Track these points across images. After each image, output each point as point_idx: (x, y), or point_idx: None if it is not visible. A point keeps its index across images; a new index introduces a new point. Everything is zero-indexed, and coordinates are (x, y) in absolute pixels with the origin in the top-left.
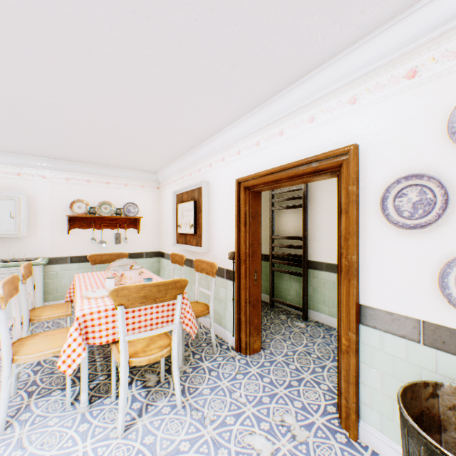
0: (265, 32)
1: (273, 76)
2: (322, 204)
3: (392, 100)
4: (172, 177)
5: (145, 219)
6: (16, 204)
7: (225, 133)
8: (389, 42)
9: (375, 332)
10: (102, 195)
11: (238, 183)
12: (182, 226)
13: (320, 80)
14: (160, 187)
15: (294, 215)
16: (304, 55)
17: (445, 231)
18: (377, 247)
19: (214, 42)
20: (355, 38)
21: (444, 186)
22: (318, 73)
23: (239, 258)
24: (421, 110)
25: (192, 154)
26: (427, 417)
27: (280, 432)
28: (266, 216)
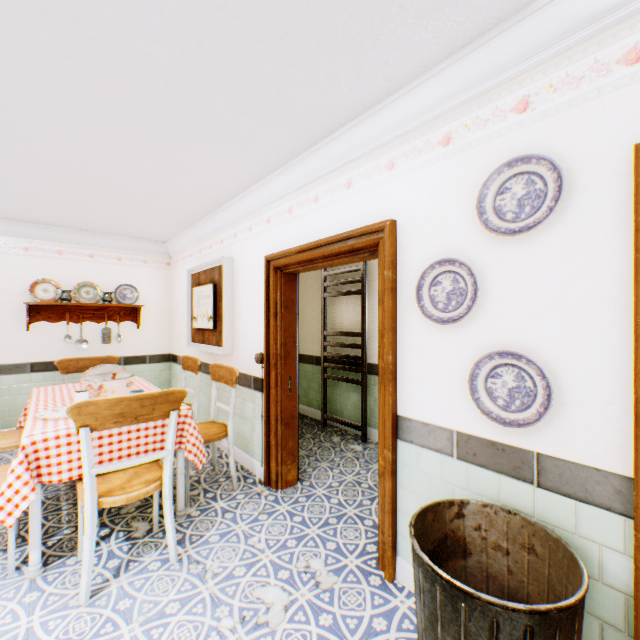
0: (275, 76)
1: (298, 127)
2: None
3: (429, 170)
4: (187, 250)
5: (149, 307)
6: None
7: (251, 194)
8: (423, 100)
9: (412, 448)
10: (83, 273)
11: (267, 261)
12: (198, 318)
13: (355, 136)
14: (172, 262)
15: (352, 304)
16: (331, 105)
17: (476, 326)
18: (415, 345)
19: (212, 82)
20: (387, 91)
21: (474, 274)
22: (353, 127)
23: (269, 362)
24: (455, 184)
25: (211, 220)
26: (452, 540)
27: (301, 580)
28: (319, 304)
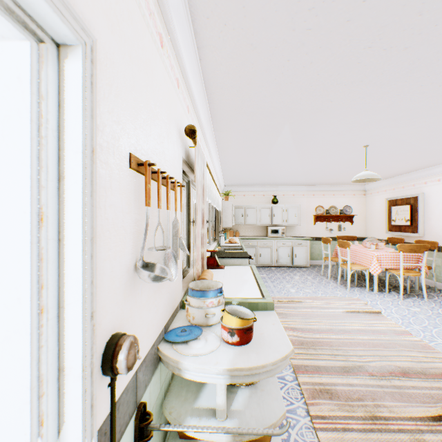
0: None
1: None
2: None
3: None
4: (380, 188)
5: (355, 215)
6: (297, 210)
7: (441, 166)
8: None
9: None
10: (330, 202)
11: None
12: (395, 220)
13: None
14: (366, 194)
15: None
16: None
17: None
18: None
19: None
20: None
21: None
22: None
23: None
24: None
25: (405, 176)
26: None
27: None
28: None
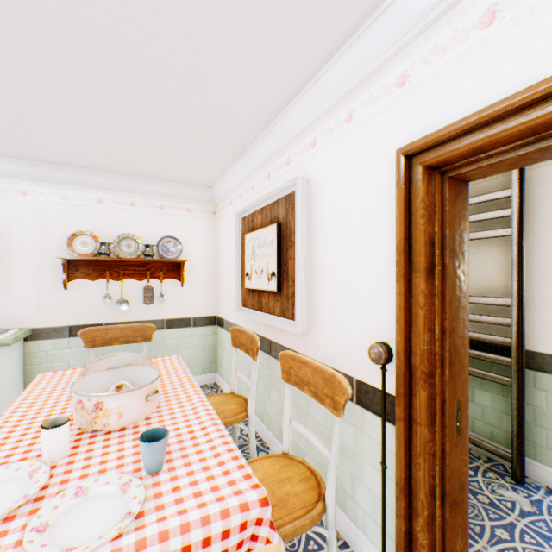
0: None
1: None
2: None
3: None
4: (235, 191)
5: (193, 263)
6: None
7: (360, 41)
8: None
9: None
10: (123, 224)
11: (404, 159)
12: (252, 275)
13: None
14: (217, 211)
15: (478, 253)
16: None
17: None
18: None
19: None
20: None
21: None
22: None
23: (408, 366)
24: None
25: (271, 133)
26: None
27: None
28: None
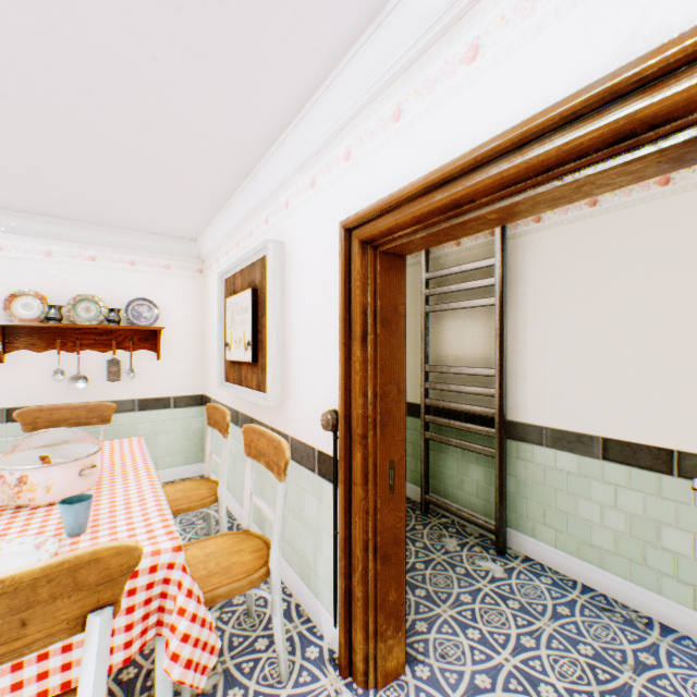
0: None
1: None
2: (540, 297)
3: None
4: (221, 247)
5: (174, 331)
6: None
7: (314, 110)
8: None
9: None
10: (81, 283)
11: (345, 232)
12: (232, 345)
13: None
14: (205, 268)
15: (473, 322)
16: None
17: None
18: None
19: None
20: None
21: None
22: None
23: (349, 431)
24: None
25: (250, 187)
26: None
27: None
28: (413, 325)
